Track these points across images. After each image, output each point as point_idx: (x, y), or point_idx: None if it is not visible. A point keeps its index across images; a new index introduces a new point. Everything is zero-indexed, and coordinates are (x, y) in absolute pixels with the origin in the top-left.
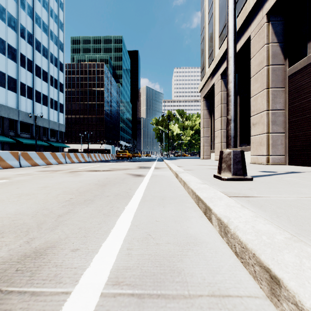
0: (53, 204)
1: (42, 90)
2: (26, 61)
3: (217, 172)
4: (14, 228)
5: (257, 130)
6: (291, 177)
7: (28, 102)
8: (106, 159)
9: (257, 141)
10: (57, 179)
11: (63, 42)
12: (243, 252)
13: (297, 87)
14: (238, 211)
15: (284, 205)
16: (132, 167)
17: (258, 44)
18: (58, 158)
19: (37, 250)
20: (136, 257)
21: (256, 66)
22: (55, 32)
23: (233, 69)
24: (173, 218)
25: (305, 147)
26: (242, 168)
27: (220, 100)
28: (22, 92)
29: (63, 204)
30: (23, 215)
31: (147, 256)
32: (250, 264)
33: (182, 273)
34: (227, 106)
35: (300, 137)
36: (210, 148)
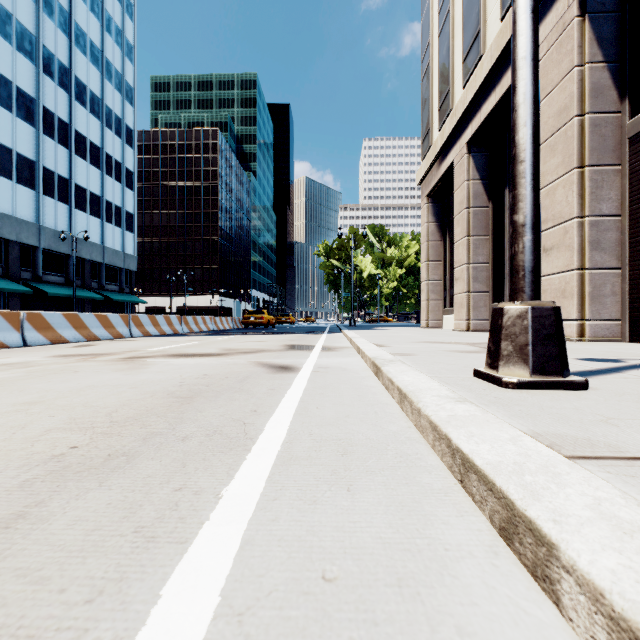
0: None
1: (89, 184)
2: (56, 124)
3: (487, 365)
4: None
5: (556, 264)
6: None
7: (60, 210)
8: (221, 327)
9: (554, 288)
10: (82, 379)
11: (134, 85)
12: None
13: None
14: None
15: None
16: (273, 347)
17: (558, 68)
18: (113, 325)
19: None
20: None
21: (552, 118)
22: (116, 65)
23: (531, 89)
24: (388, 562)
25: None
26: (558, 354)
27: (467, 199)
28: (47, 187)
29: (31, 475)
30: None
31: None
32: None
33: None
34: (513, 190)
35: None
36: (441, 304)
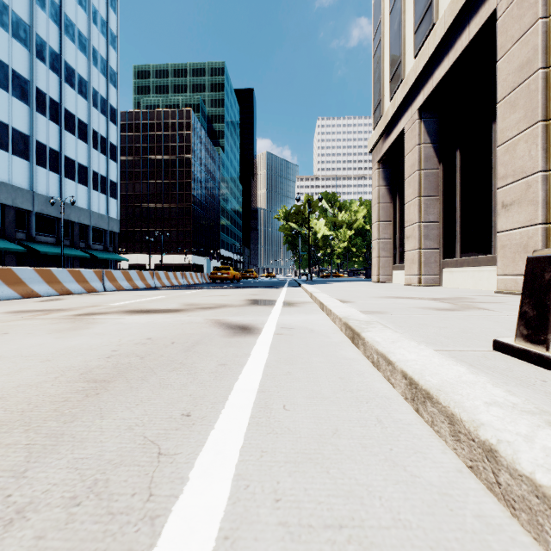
0: None
1: (77, 156)
2: (47, 103)
3: (521, 336)
4: None
5: (516, 219)
6: None
7: (51, 178)
8: (191, 282)
9: (515, 243)
10: None
11: (117, 70)
12: None
13: None
14: None
15: None
16: (234, 302)
17: (519, 23)
18: (87, 280)
19: None
20: None
21: (512, 74)
22: (101, 52)
23: None
24: None
25: None
26: None
27: (418, 162)
28: (40, 159)
29: None
30: None
31: None
32: None
33: None
34: None
35: None
36: (391, 261)
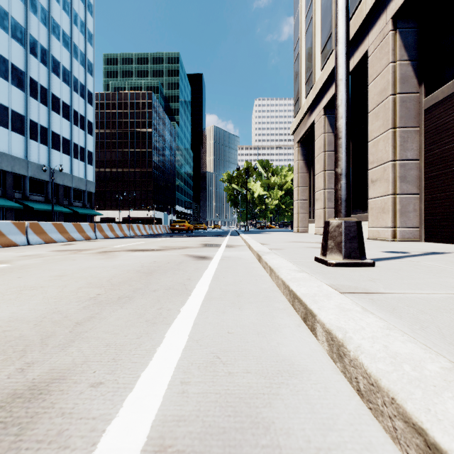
0: (69, 304)
1: (62, 131)
2: (38, 89)
3: (321, 254)
4: (3, 345)
5: (378, 191)
6: (432, 260)
7: (41, 150)
8: (155, 232)
9: (378, 206)
10: (80, 263)
11: (93, 61)
12: (372, 392)
13: (438, 126)
14: (359, 318)
15: (428, 307)
16: (194, 245)
17: (380, 63)
18: (84, 231)
19: (35, 384)
20: (196, 398)
21: (376, 95)
22: (80, 47)
23: (345, 97)
24: (254, 328)
25: (450, 215)
26: (358, 247)
27: (323, 146)
28: (33, 134)
29: (86, 304)
30: (21, 323)
31: (213, 396)
32: (385, 414)
33: (272, 430)
34: (335, 154)
35: (442, 201)
36: (307, 216)
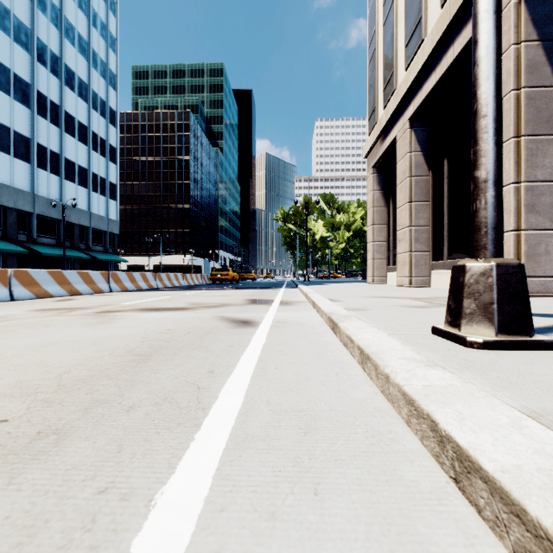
0: None
1: (78, 158)
2: (48, 106)
3: (447, 322)
4: None
5: None
6: None
7: (52, 181)
8: (191, 283)
9: None
10: (49, 334)
11: (117, 72)
12: None
13: None
14: None
15: None
16: (235, 302)
17: None
18: (94, 281)
19: None
20: None
21: None
22: (101, 55)
23: (494, 42)
24: None
25: None
26: (525, 313)
27: (409, 169)
28: (41, 161)
29: None
30: None
31: None
32: None
33: None
34: (474, 146)
35: None
36: (385, 263)
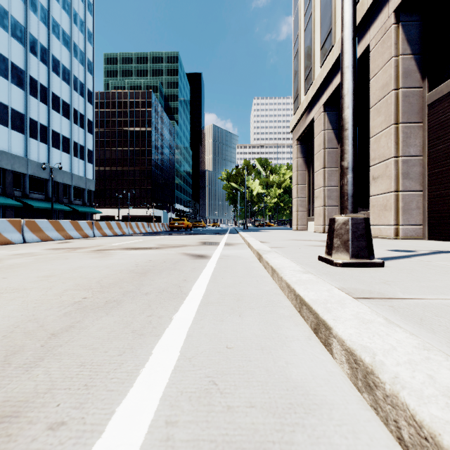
0: (49, 310)
1: (62, 130)
2: (38, 88)
3: (326, 253)
4: None
5: (380, 188)
6: (443, 260)
7: (41, 148)
8: (154, 230)
9: (379, 204)
10: (72, 263)
11: (93, 60)
12: (425, 449)
13: (442, 121)
14: (385, 333)
15: None
16: (192, 243)
17: (382, 57)
18: (82, 229)
19: None
20: (183, 449)
21: (378, 90)
22: (80, 46)
23: (352, 86)
24: (258, 342)
25: None
26: (366, 246)
27: (323, 143)
28: (33, 132)
29: (68, 310)
30: None
31: (207, 446)
32: None
33: None
34: (341, 146)
35: (446, 198)
36: (306, 214)
